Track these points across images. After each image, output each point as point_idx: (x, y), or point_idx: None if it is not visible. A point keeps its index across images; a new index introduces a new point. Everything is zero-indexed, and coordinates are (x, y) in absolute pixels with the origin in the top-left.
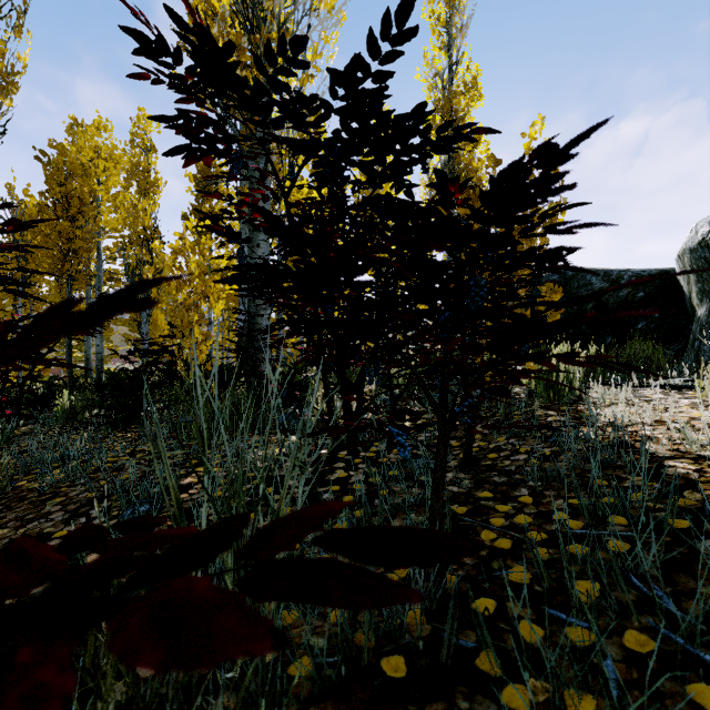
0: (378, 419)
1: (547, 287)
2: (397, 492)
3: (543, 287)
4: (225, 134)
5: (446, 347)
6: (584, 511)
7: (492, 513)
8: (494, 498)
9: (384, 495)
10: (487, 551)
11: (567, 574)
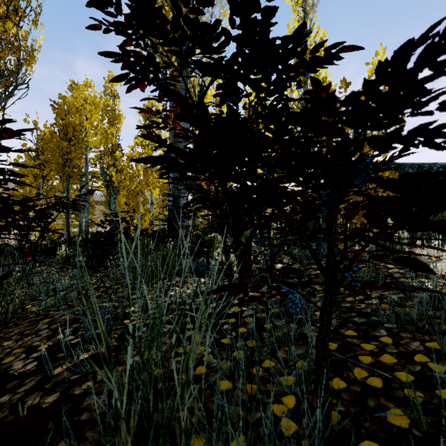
0: (270, 277)
1: (389, 173)
2: (279, 326)
3: (386, 173)
4: (152, 62)
5: (345, 218)
6: (445, 357)
7: (358, 349)
8: (357, 336)
9: (269, 328)
10: (361, 388)
11: (442, 419)
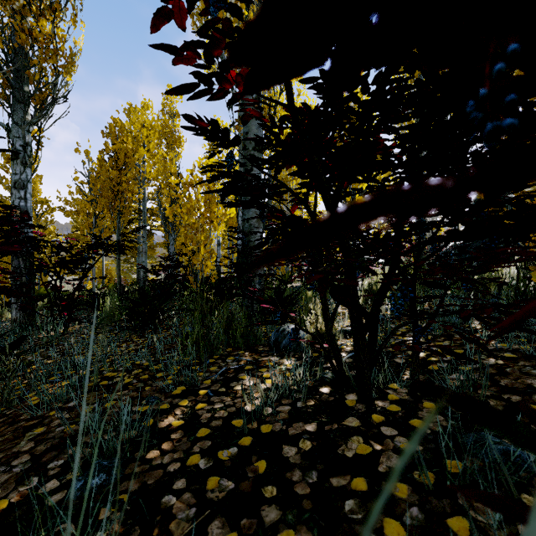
0: None
1: None
2: (487, 529)
3: None
4: None
5: None
6: None
7: None
8: None
9: (463, 535)
10: None
11: None
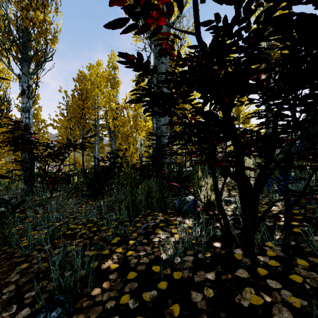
0: None
1: None
2: None
3: None
4: None
5: None
6: None
7: None
8: None
9: None
10: None
11: None
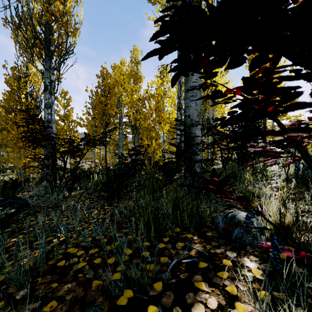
0: None
1: None
2: None
3: None
4: None
5: None
6: None
7: None
8: None
9: None
10: None
11: None
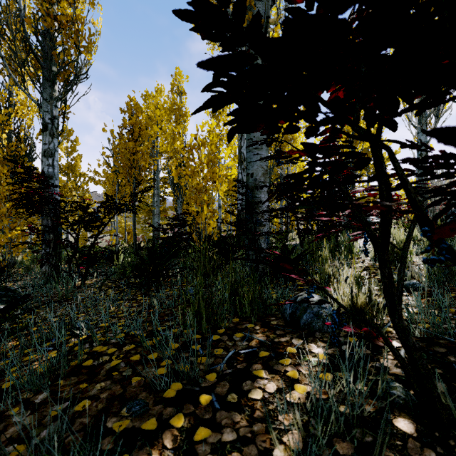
0: None
1: None
2: None
3: None
4: None
5: None
6: None
7: None
8: None
9: None
10: None
11: None
